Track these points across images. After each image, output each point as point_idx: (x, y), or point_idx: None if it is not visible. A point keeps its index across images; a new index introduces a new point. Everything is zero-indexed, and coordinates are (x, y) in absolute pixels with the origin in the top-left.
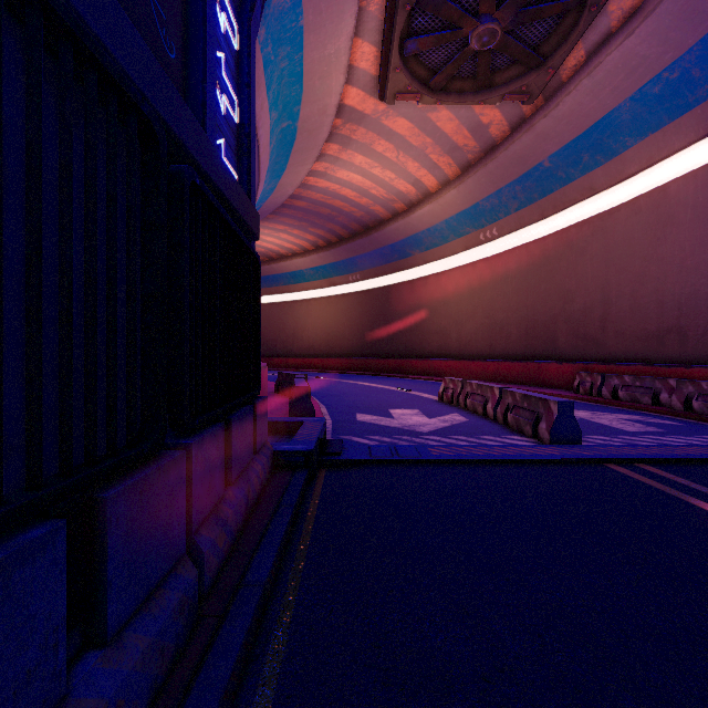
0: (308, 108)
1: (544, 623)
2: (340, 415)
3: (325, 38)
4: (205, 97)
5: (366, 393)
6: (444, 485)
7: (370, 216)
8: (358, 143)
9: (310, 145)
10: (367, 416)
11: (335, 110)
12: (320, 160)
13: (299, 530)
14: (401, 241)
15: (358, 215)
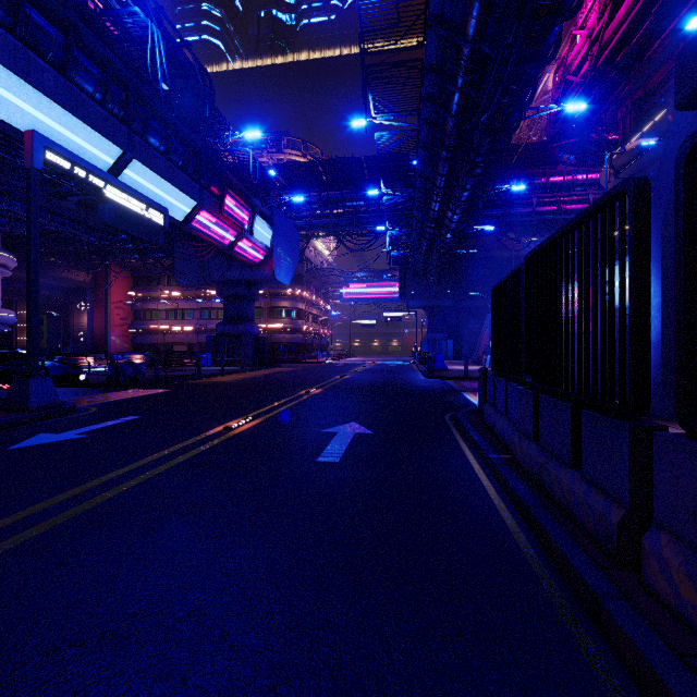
0: None
1: (316, 582)
2: None
3: None
4: None
5: None
6: None
7: None
8: None
9: None
10: None
11: None
12: None
13: None
14: None
15: None
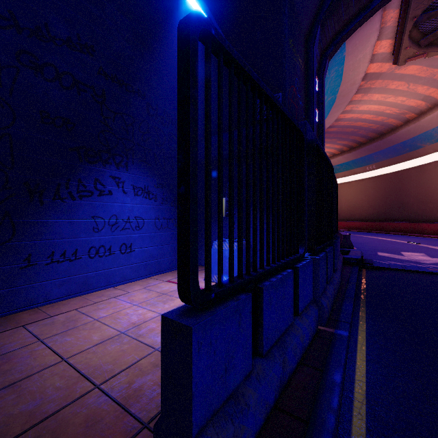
0: (343, 86)
1: None
2: (366, 252)
3: (357, 53)
4: (313, 126)
5: (382, 243)
6: (433, 280)
7: (384, 126)
8: (376, 88)
9: (343, 101)
10: (385, 254)
11: (361, 80)
12: (348, 105)
13: (360, 280)
14: (411, 139)
15: (374, 127)
